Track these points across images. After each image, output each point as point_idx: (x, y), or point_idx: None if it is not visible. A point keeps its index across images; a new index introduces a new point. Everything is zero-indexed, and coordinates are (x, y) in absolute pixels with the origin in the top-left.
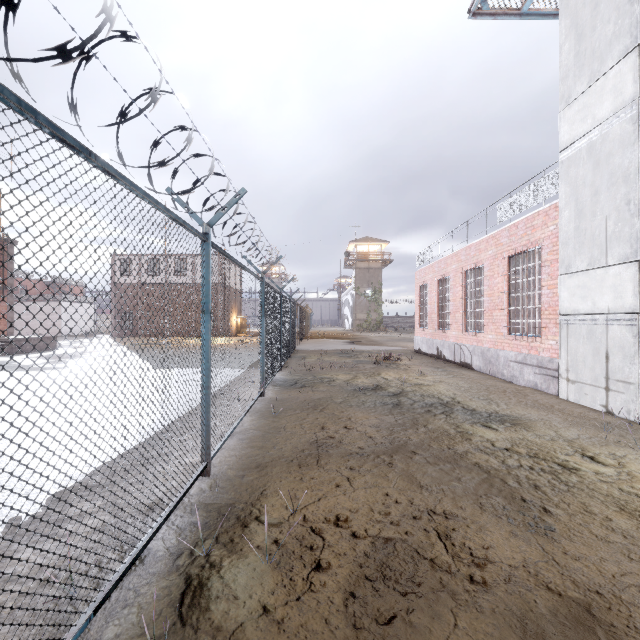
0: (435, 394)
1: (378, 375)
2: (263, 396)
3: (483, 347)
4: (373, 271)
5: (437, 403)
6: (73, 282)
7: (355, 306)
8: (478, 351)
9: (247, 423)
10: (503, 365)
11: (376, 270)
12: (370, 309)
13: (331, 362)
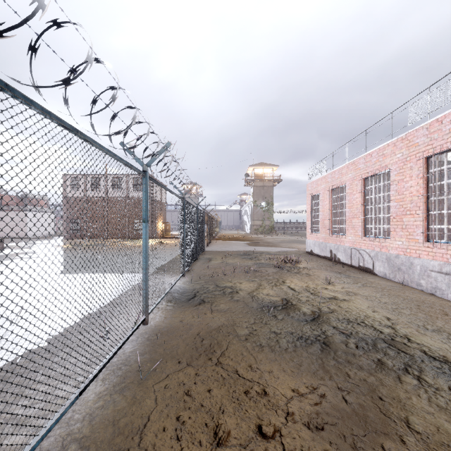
0: (364, 319)
1: (283, 283)
2: (146, 324)
3: (389, 253)
4: (267, 188)
5: (380, 341)
6: (40, 197)
7: (253, 215)
8: (382, 257)
9: (82, 410)
10: (420, 274)
11: (269, 187)
12: (264, 217)
13: (234, 265)
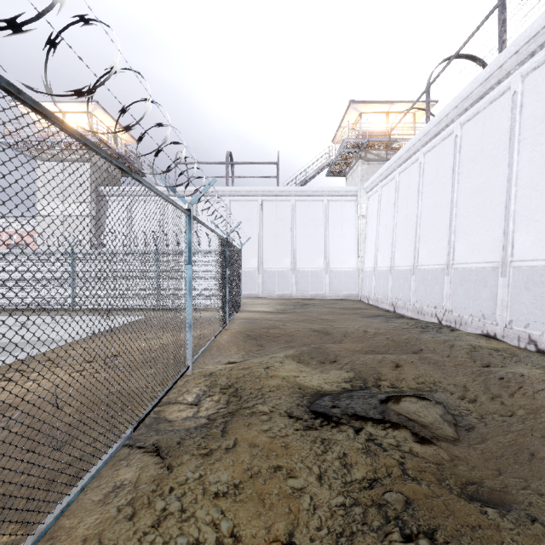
0: None
1: None
2: None
3: None
4: None
5: None
6: None
7: None
8: None
9: None
10: None
11: None
12: None
13: None
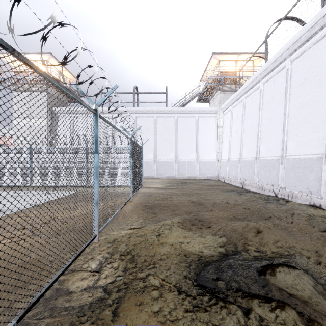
0: None
1: None
2: None
3: None
4: None
5: None
6: None
7: None
8: None
9: None
10: None
11: None
12: None
13: None
